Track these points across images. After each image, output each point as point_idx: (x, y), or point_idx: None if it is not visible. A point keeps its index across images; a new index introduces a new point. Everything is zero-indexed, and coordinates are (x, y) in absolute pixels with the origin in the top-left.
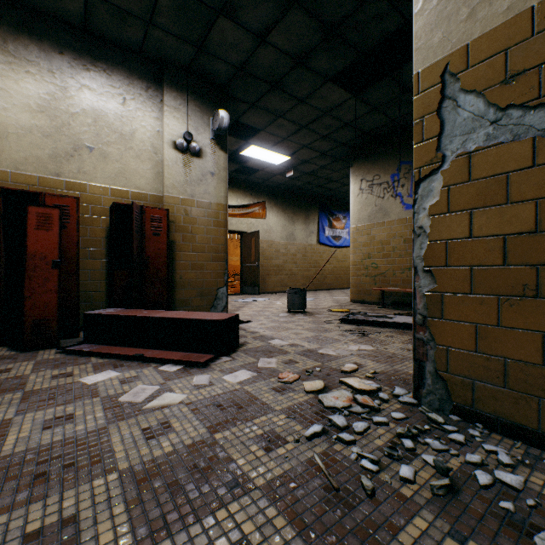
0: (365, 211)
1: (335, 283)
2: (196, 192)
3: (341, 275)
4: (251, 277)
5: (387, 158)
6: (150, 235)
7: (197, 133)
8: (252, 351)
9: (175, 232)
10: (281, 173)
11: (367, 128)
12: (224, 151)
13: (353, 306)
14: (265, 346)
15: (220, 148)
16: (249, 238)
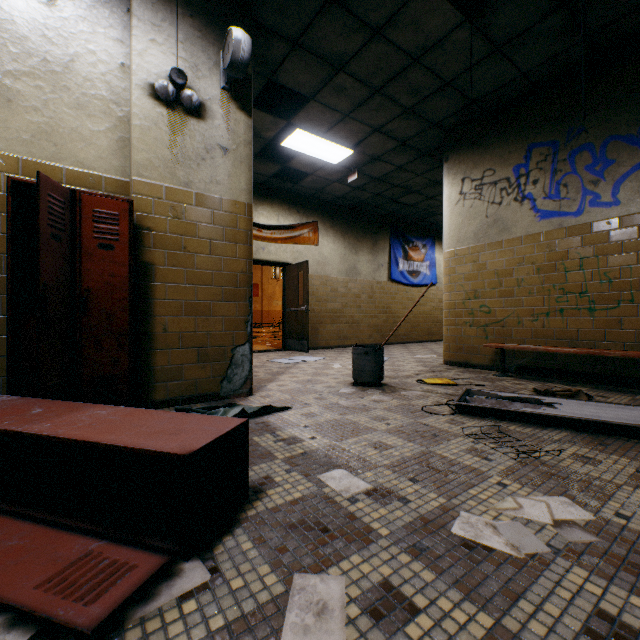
0: (469, 226)
1: (412, 334)
2: (194, 179)
3: (419, 323)
4: (298, 326)
5: (506, 142)
6: (92, 247)
7: (195, 75)
8: (277, 524)
9: (154, 246)
10: (340, 179)
11: (477, 91)
12: (245, 112)
13: (454, 373)
14: (311, 497)
15: (239, 107)
16: (295, 272)
